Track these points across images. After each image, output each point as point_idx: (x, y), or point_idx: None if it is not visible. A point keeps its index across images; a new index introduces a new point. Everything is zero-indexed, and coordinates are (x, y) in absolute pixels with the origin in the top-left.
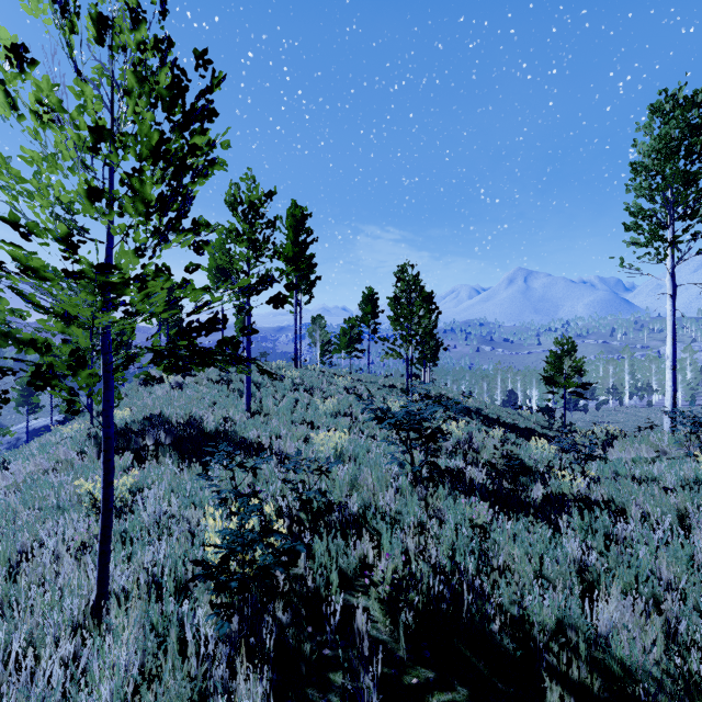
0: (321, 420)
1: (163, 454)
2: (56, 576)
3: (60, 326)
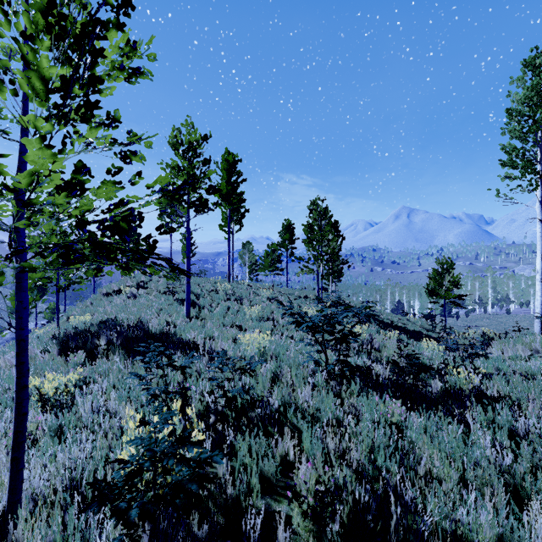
0: (248, 324)
1: (114, 352)
2: None
3: None
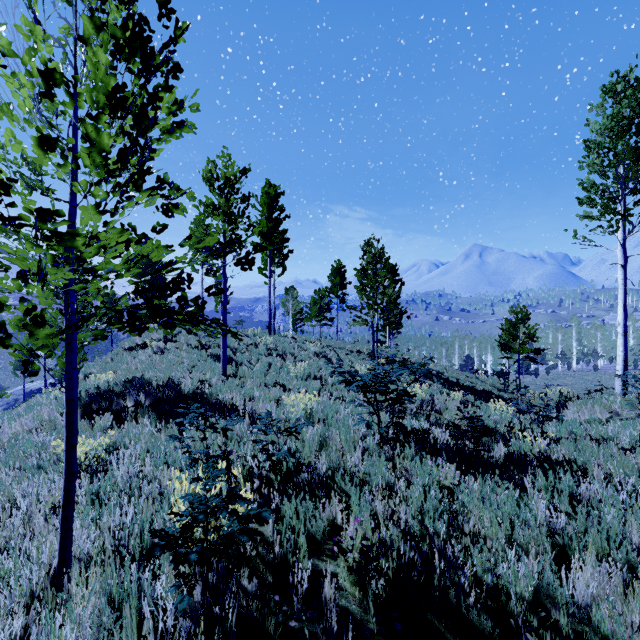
0: (293, 383)
1: (143, 415)
2: (23, 539)
3: (17, 284)
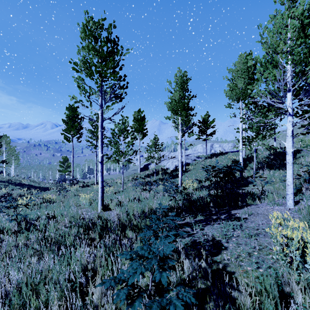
0: None
1: None
2: None
3: None
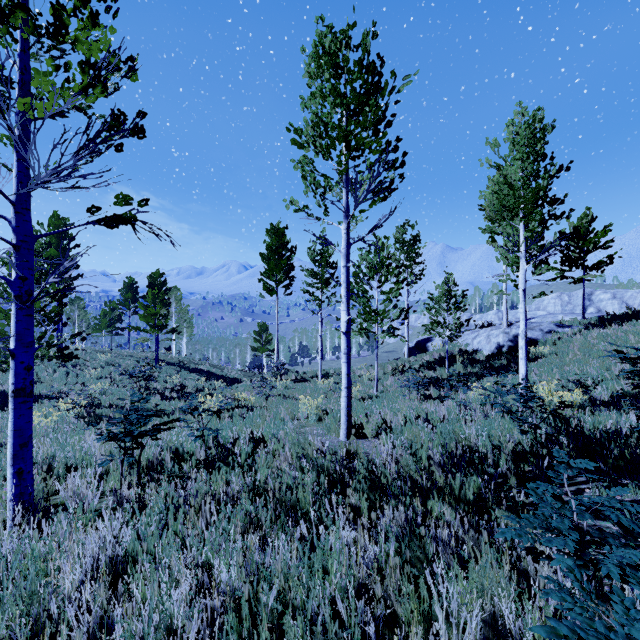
0: (90, 382)
1: None
2: None
3: None
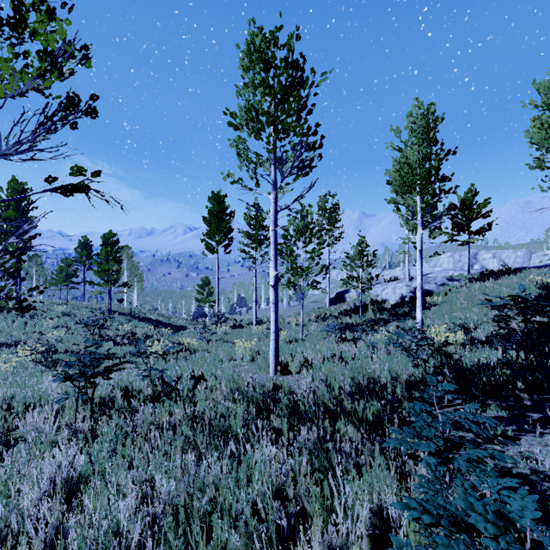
0: (47, 331)
1: None
2: None
3: None
